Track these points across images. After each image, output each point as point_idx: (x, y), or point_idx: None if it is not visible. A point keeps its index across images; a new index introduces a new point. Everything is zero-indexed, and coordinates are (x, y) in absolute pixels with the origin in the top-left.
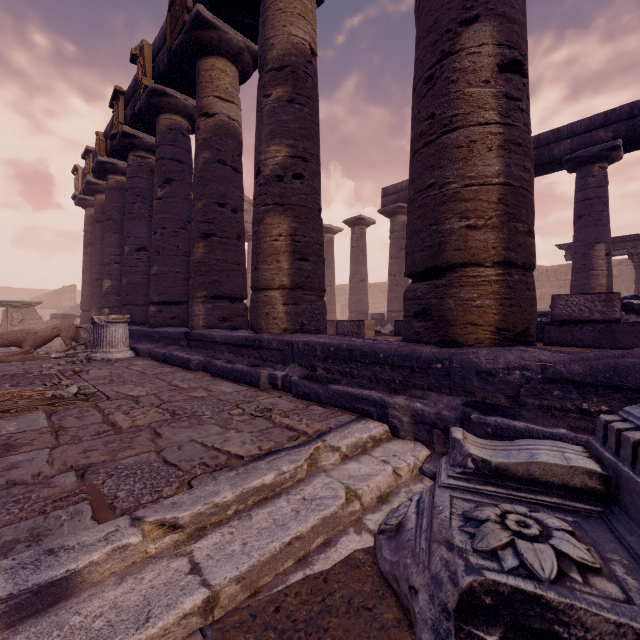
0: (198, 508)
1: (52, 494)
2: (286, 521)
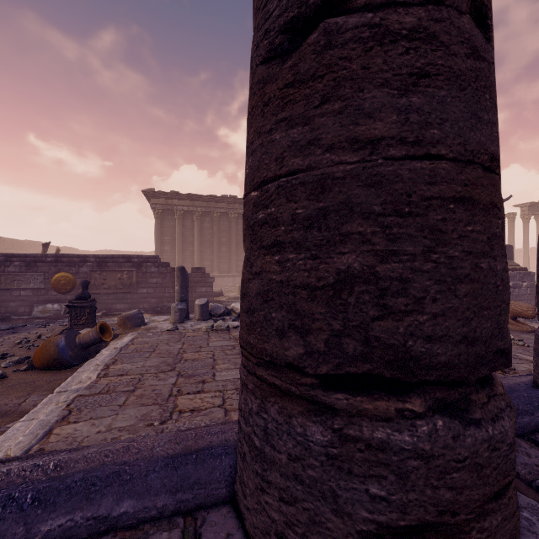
0: (47, 411)
1: (117, 387)
2: (4, 442)
